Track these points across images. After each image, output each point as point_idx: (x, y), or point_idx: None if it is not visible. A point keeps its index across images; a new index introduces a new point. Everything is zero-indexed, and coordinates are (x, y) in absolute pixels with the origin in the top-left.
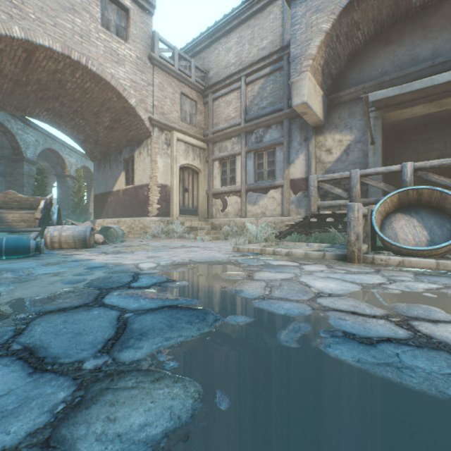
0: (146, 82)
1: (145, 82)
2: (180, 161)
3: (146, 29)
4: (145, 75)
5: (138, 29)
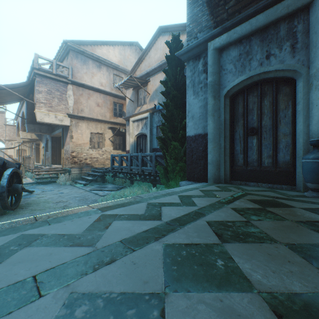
0: (3, 130)
1: (3, 130)
2: (17, 148)
3: (3, 117)
4: (3, 129)
5: (0, 118)
